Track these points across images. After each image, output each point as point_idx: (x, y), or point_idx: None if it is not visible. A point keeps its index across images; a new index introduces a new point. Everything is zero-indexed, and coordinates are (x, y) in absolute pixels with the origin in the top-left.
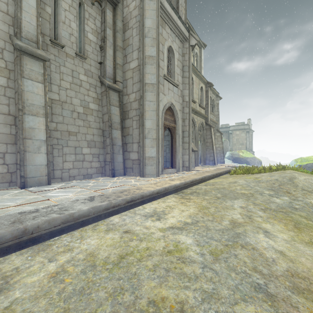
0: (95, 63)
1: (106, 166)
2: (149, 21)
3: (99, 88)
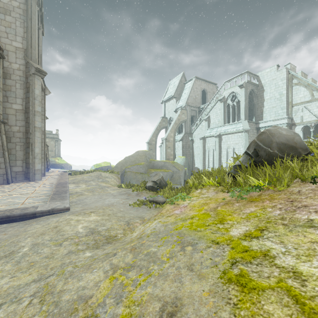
0: None
1: None
2: (38, 91)
3: None
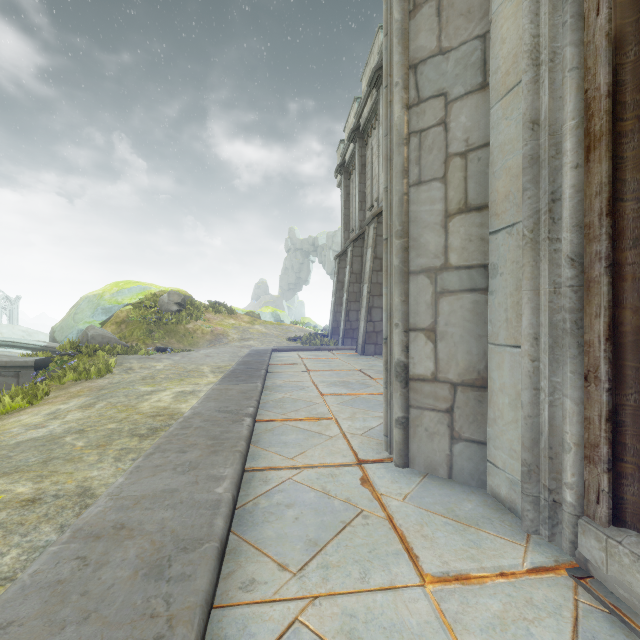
0: None
1: None
2: None
3: None
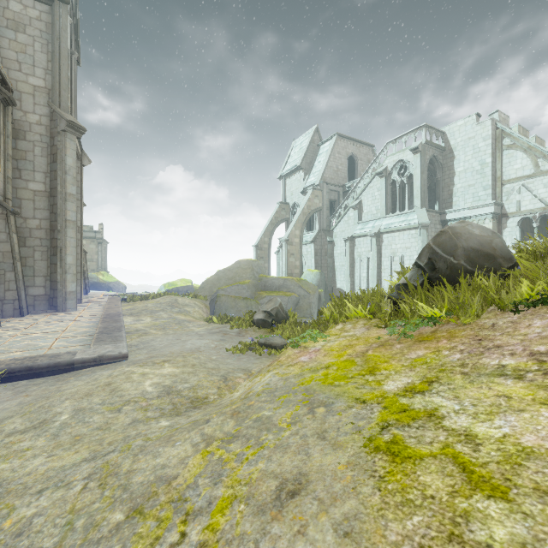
0: None
1: (6, 305)
2: (71, 160)
3: None
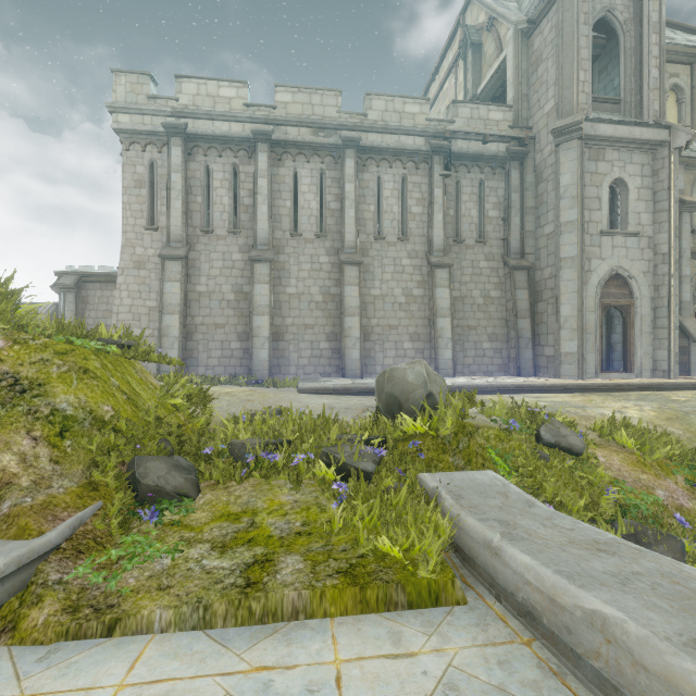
0: (497, 241)
1: (510, 363)
2: (567, 177)
3: (502, 270)
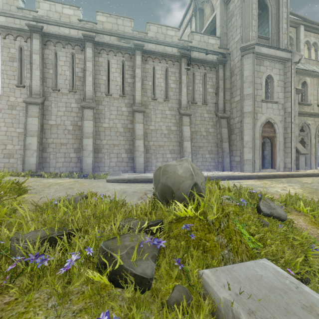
0: (212, 104)
1: (219, 165)
2: (247, 72)
3: (214, 118)
